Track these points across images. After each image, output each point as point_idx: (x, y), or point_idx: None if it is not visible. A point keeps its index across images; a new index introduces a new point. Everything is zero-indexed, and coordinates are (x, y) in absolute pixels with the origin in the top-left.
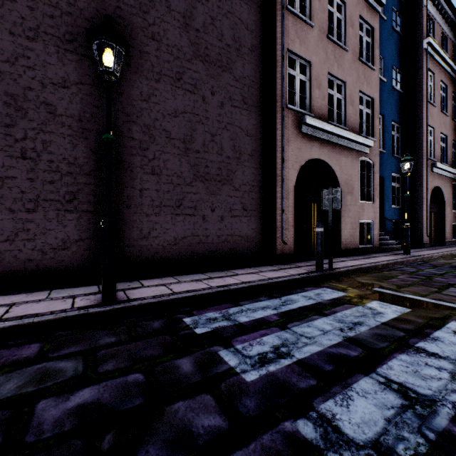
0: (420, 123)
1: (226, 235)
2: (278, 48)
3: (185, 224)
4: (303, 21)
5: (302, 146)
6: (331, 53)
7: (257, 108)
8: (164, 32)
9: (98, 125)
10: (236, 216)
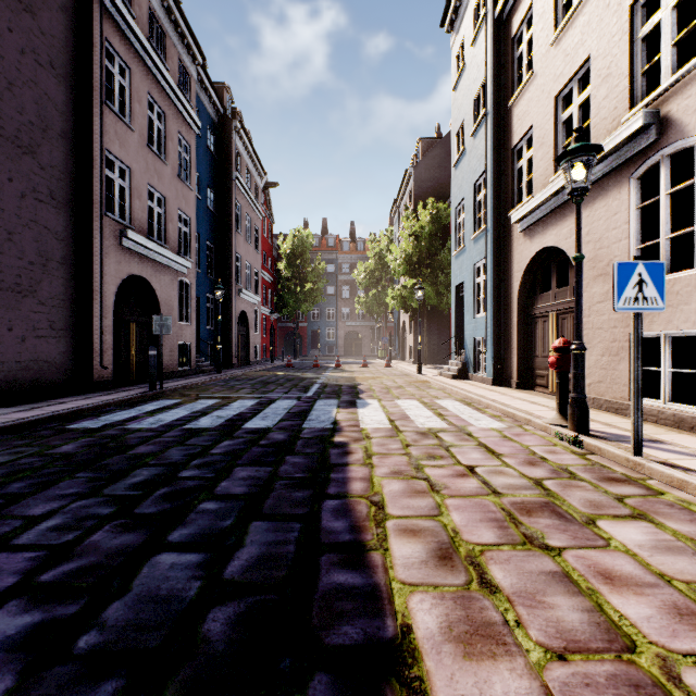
0: (231, 250)
1: (29, 361)
2: (97, 145)
3: None
4: (124, 122)
5: (123, 260)
6: (152, 163)
7: (69, 207)
8: None
9: None
10: (43, 337)
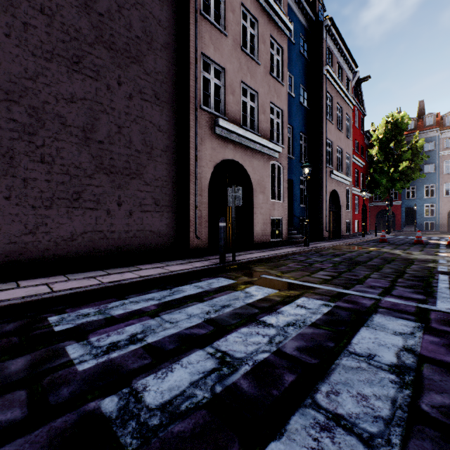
0: (321, 136)
1: (136, 230)
2: (192, 49)
3: (85, 218)
4: (218, 29)
5: (216, 146)
6: (245, 63)
7: (171, 105)
8: (57, 8)
9: None
10: (147, 211)
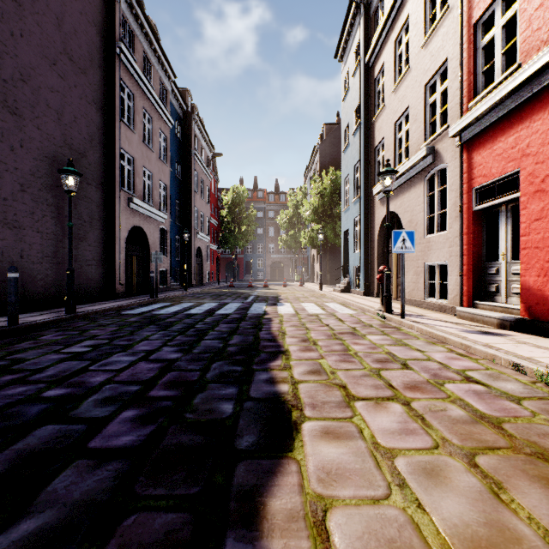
0: (191, 204)
1: (84, 279)
2: (117, 146)
3: (59, 270)
4: (131, 129)
5: (130, 216)
6: (145, 152)
7: (102, 186)
8: (45, 123)
9: (2, 192)
10: (90, 265)
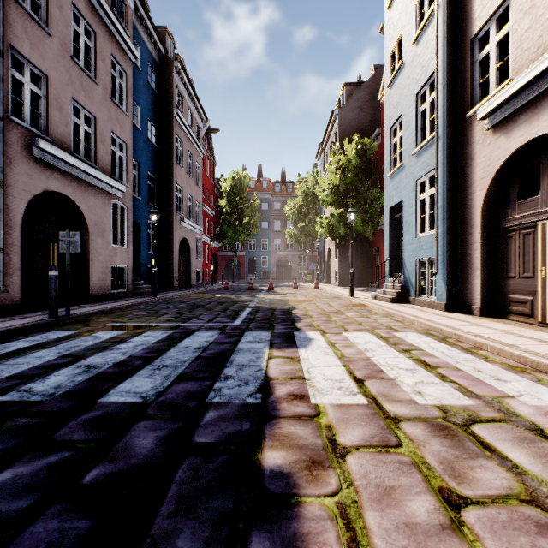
0: (172, 180)
1: None
2: None
3: None
4: (37, 22)
5: (35, 173)
6: (77, 77)
7: None
8: None
9: None
10: None
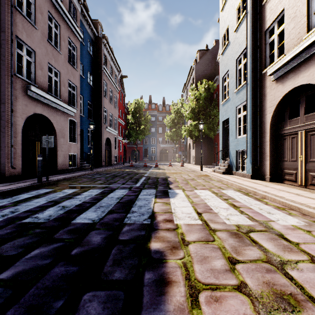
0: (101, 106)
1: None
2: (8, 31)
3: None
4: (30, 22)
5: (29, 104)
6: (51, 51)
7: None
8: None
9: None
10: None
